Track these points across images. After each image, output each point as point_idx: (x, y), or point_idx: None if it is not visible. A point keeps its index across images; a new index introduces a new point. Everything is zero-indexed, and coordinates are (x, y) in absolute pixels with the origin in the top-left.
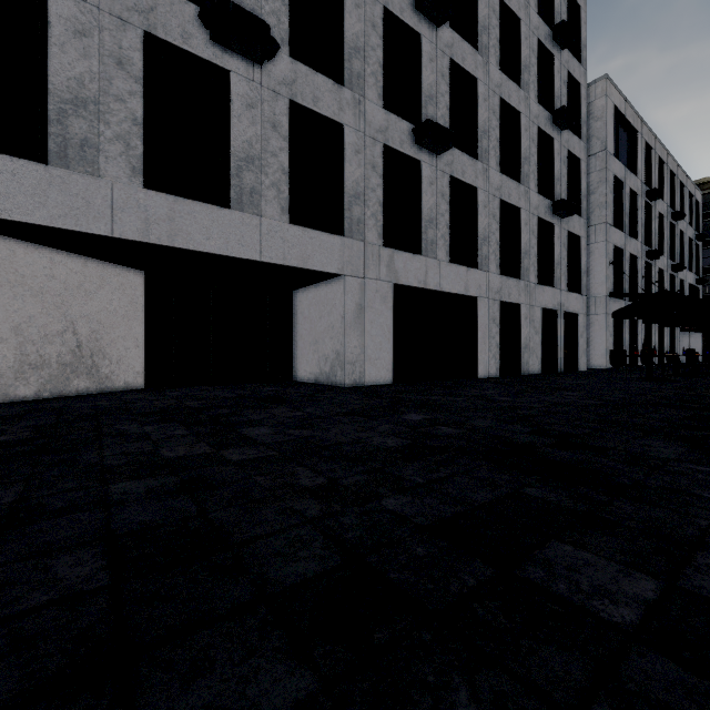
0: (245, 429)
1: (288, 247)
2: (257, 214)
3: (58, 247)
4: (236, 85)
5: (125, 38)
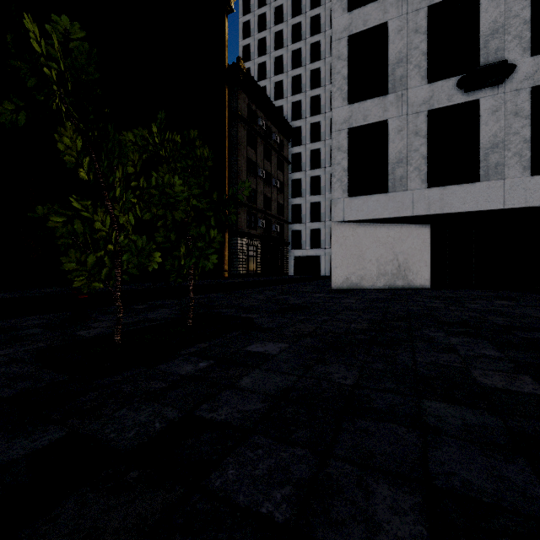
0: (467, 304)
1: (530, 193)
2: (501, 179)
3: (391, 223)
4: (484, 105)
5: (418, 120)
